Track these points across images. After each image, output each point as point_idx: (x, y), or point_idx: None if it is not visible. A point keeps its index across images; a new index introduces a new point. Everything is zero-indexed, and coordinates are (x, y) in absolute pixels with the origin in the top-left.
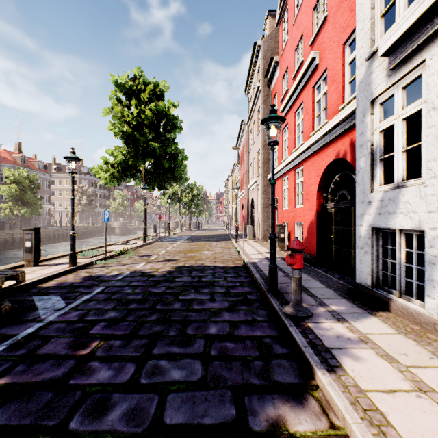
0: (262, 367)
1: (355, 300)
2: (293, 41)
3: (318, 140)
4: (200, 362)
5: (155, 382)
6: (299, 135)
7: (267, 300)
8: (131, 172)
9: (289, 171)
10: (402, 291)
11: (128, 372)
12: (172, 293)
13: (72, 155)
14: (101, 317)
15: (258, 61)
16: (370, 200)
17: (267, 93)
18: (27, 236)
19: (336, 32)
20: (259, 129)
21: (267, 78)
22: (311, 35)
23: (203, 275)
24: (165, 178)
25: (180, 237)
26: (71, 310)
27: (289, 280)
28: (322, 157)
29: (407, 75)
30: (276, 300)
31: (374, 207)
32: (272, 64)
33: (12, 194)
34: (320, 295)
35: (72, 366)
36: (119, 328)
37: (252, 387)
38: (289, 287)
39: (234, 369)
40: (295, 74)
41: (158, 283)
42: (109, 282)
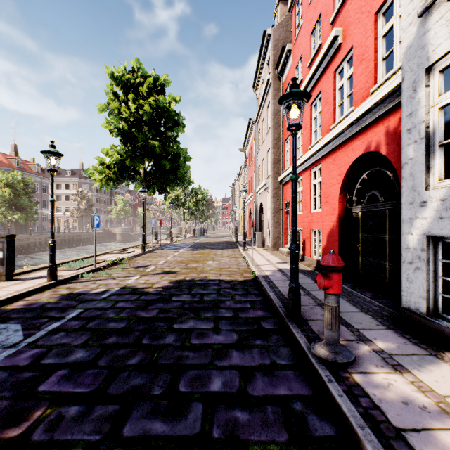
0: None
1: (404, 331)
2: (309, 23)
3: (342, 132)
4: None
5: None
6: (316, 129)
7: (288, 331)
8: (129, 173)
9: (304, 171)
10: None
11: None
12: (165, 319)
13: (50, 149)
14: (63, 360)
15: (268, 53)
16: (425, 200)
17: (278, 87)
18: None
19: (365, 1)
20: (269, 127)
21: (277, 70)
22: (332, 11)
23: (206, 292)
24: (166, 180)
25: (183, 244)
26: (27, 347)
27: (311, 300)
28: (346, 152)
29: None
30: (301, 331)
31: (431, 209)
32: (284, 54)
33: (5, 199)
34: (356, 323)
35: None
36: (82, 380)
37: None
38: (314, 311)
39: None
40: (312, 61)
41: (150, 304)
42: (90, 303)
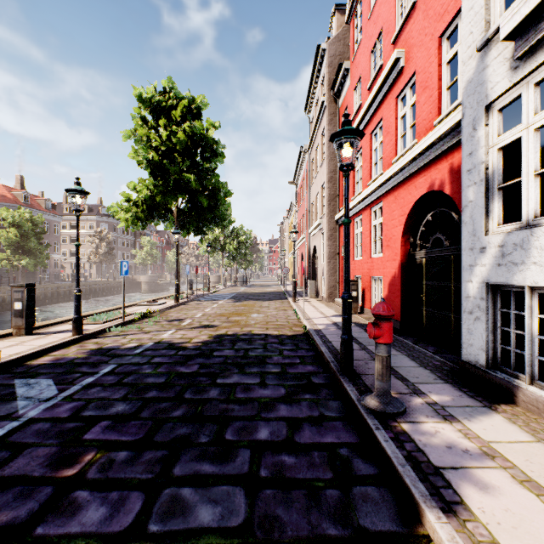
0: (339, 501)
1: (463, 385)
2: (369, 40)
3: (404, 167)
4: (243, 491)
5: (170, 529)
6: (376, 162)
7: (340, 385)
8: (160, 211)
9: (364, 210)
10: (535, 375)
11: (131, 510)
12: (207, 374)
13: (76, 187)
14: (104, 413)
15: (322, 70)
16: (484, 246)
17: (334, 110)
18: (16, 295)
19: (429, 22)
20: (324, 157)
21: (333, 91)
22: (394, 29)
23: (251, 347)
24: (203, 219)
25: (222, 295)
26: (63, 400)
27: (367, 355)
28: (409, 190)
29: (543, 65)
30: (352, 385)
31: (489, 256)
32: (341, 73)
33: (11, 241)
34: (413, 378)
35: (47, 499)
36: (127, 430)
37: (325, 539)
38: (369, 366)
39: (295, 505)
40: (372, 84)
41: (189, 359)
42: (124, 358)
